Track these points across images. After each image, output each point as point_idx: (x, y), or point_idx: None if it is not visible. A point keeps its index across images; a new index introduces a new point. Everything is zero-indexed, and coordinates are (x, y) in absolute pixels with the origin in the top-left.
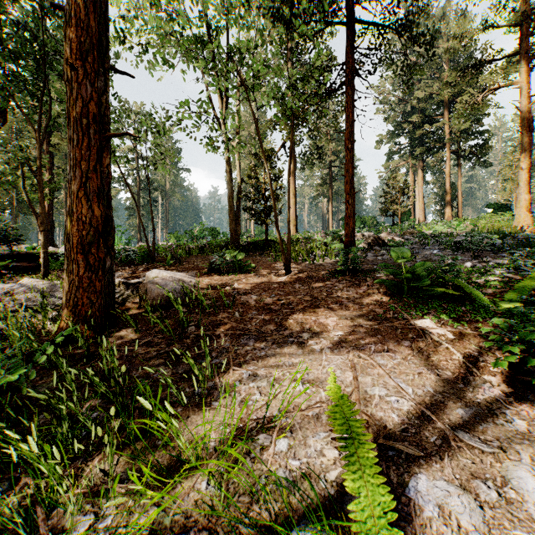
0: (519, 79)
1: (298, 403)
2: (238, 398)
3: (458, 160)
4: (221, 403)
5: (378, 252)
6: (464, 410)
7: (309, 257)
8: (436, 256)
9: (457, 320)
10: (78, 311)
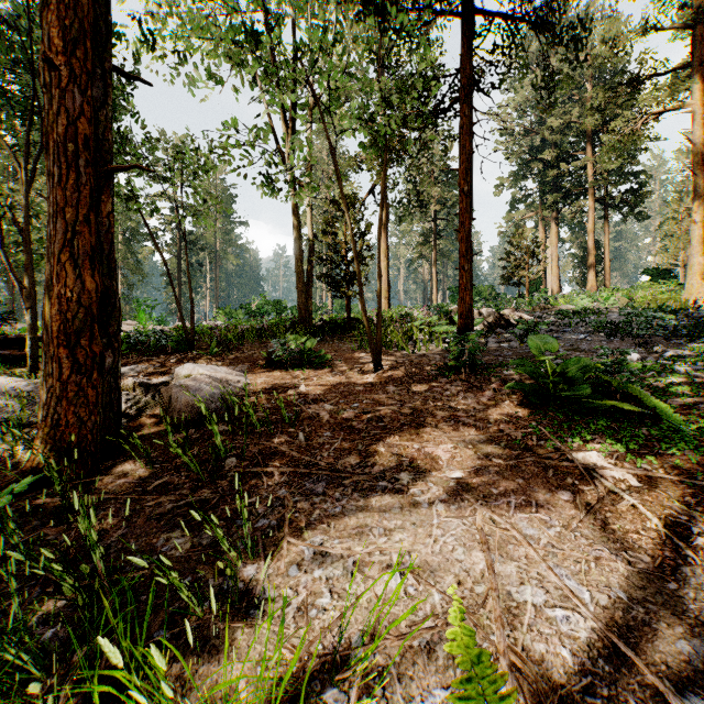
0: (691, 101)
1: (395, 616)
2: (294, 602)
3: (605, 210)
4: (265, 612)
5: (502, 336)
6: (691, 645)
7: (407, 345)
8: (585, 343)
9: (639, 452)
10: (59, 434)
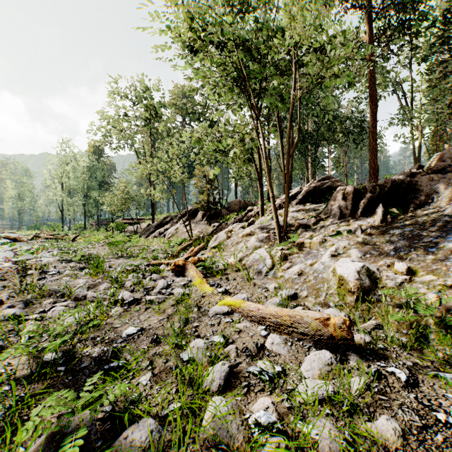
0: None
1: None
2: None
3: None
4: None
5: None
6: None
7: None
8: None
9: None
10: None
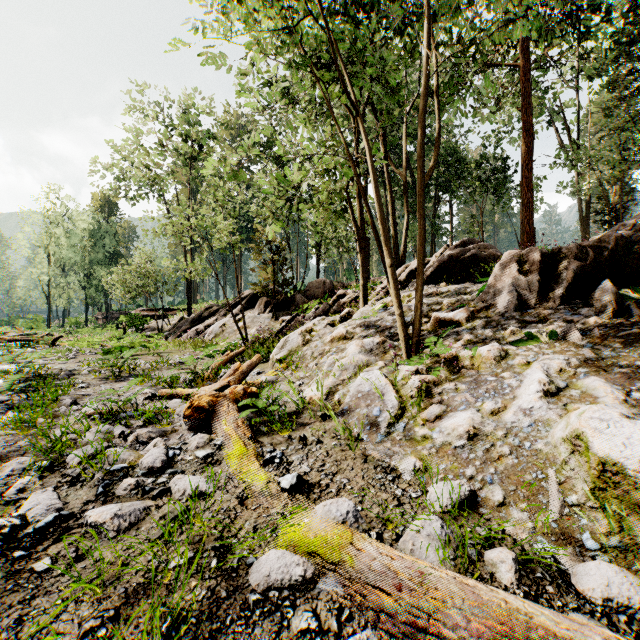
0: None
1: None
2: None
3: None
4: None
5: None
6: None
7: None
8: None
9: None
10: None
